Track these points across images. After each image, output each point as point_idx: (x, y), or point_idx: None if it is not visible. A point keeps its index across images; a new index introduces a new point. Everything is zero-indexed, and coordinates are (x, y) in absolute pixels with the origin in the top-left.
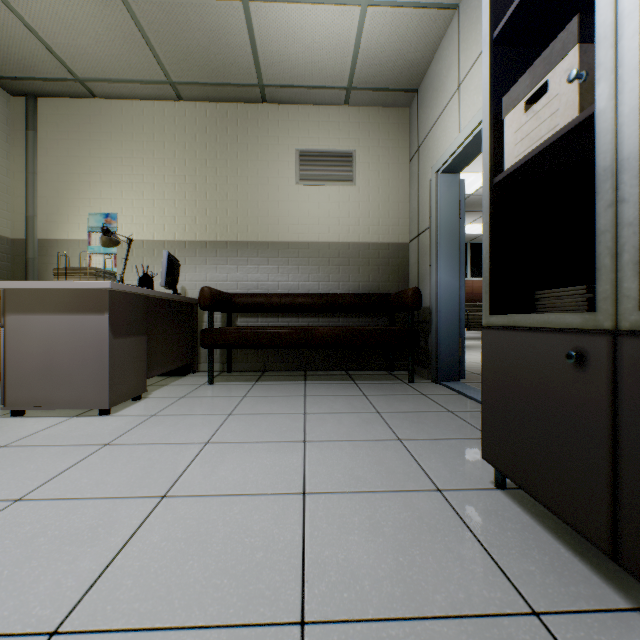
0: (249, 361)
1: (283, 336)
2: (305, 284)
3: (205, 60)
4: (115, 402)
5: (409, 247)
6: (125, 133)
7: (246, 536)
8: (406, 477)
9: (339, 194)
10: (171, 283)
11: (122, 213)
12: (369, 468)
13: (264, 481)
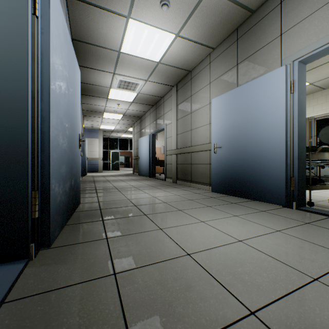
0: None
1: None
2: None
3: None
4: None
5: None
6: None
7: None
8: None
9: None
10: None
11: None
12: None
13: None
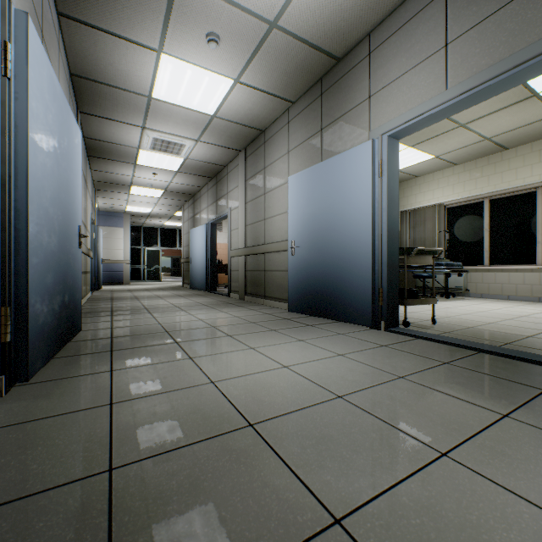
0: None
1: None
2: None
3: None
4: None
5: None
6: None
7: None
8: None
9: None
10: None
11: None
12: None
13: None
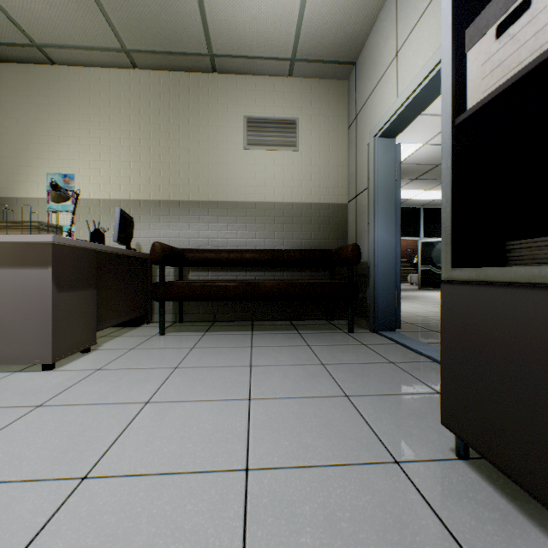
0: (200, 312)
1: (231, 289)
2: (252, 241)
3: (157, 28)
4: (60, 356)
5: (347, 207)
6: (82, 98)
7: (173, 541)
8: (359, 444)
9: (283, 158)
10: (124, 239)
11: (80, 173)
12: (318, 433)
13: (203, 453)
